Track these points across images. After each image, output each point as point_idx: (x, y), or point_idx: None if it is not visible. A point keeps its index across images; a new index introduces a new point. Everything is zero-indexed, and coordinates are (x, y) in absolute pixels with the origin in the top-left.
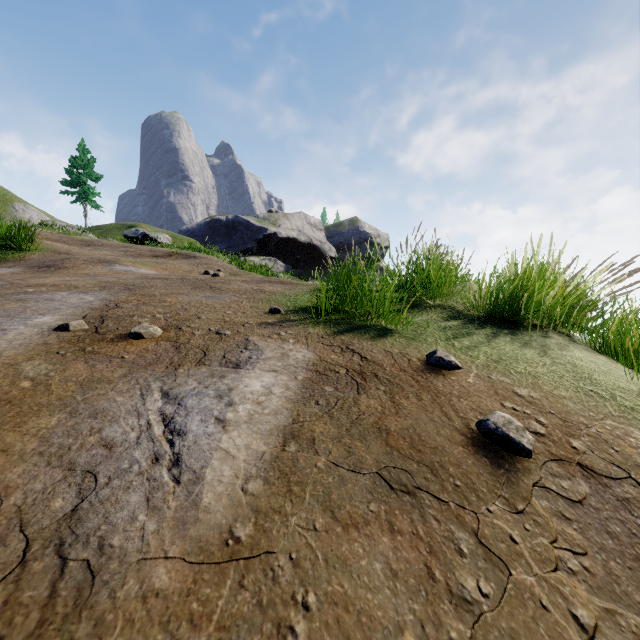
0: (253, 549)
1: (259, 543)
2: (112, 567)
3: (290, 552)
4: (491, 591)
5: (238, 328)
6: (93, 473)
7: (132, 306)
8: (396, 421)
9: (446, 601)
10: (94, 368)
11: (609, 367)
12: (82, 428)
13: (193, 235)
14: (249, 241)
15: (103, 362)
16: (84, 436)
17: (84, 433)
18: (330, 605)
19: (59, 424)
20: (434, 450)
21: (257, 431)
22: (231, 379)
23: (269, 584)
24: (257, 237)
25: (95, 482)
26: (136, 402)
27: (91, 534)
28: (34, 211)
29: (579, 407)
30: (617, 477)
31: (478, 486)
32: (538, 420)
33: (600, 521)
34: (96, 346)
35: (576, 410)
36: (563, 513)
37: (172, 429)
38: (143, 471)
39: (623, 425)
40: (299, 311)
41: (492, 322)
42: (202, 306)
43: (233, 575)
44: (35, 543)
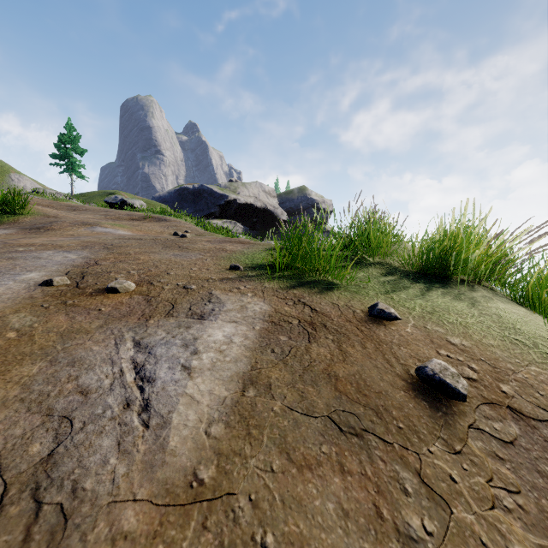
0: (215, 491)
1: (221, 485)
2: (84, 510)
3: (249, 493)
4: (435, 529)
5: (202, 283)
6: (69, 418)
7: (110, 263)
8: (344, 368)
9: (394, 540)
10: (74, 320)
11: (529, 317)
12: (61, 376)
13: (164, 201)
14: (212, 206)
15: (82, 314)
16: (62, 383)
17: (62, 380)
18: (287, 545)
19: (40, 372)
20: (378, 394)
21: (219, 377)
22: (196, 329)
23: (230, 525)
24: (219, 203)
25: (71, 427)
26: (110, 351)
27: (65, 478)
28: (28, 180)
29: (506, 354)
30: (543, 419)
31: (419, 428)
32: (470, 366)
33: (530, 461)
34: (76, 299)
35: (503, 357)
36: (497, 453)
37: (142, 376)
38: (115, 416)
39: (546, 371)
40: (256, 268)
41: (425, 277)
42: (171, 263)
43: (197, 517)
44: (12, 487)
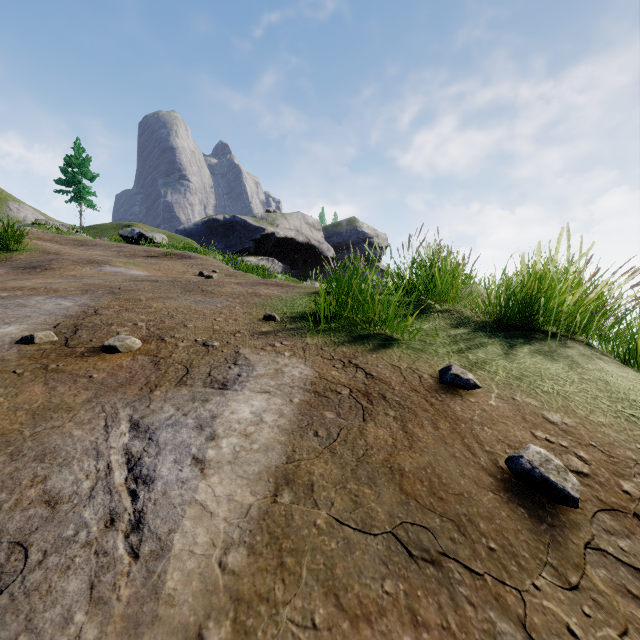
0: None
1: None
2: None
3: None
4: None
5: (228, 338)
6: (24, 545)
7: (113, 313)
8: (410, 458)
9: None
10: (54, 391)
11: None
12: (22, 476)
13: (190, 235)
14: (247, 241)
15: (66, 383)
16: (23, 488)
17: (23, 484)
18: None
19: None
20: (459, 497)
21: (243, 475)
22: (215, 403)
23: None
24: (255, 237)
25: (24, 560)
26: (97, 437)
27: None
28: (29, 210)
29: (623, 437)
30: None
31: (517, 549)
32: (578, 455)
33: None
34: (62, 362)
35: (620, 441)
36: (628, 588)
37: (137, 474)
38: (92, 540)
39: None
40: (296, 318)
41: (505, 330)
42: (190, 312)
43: None
44: None
